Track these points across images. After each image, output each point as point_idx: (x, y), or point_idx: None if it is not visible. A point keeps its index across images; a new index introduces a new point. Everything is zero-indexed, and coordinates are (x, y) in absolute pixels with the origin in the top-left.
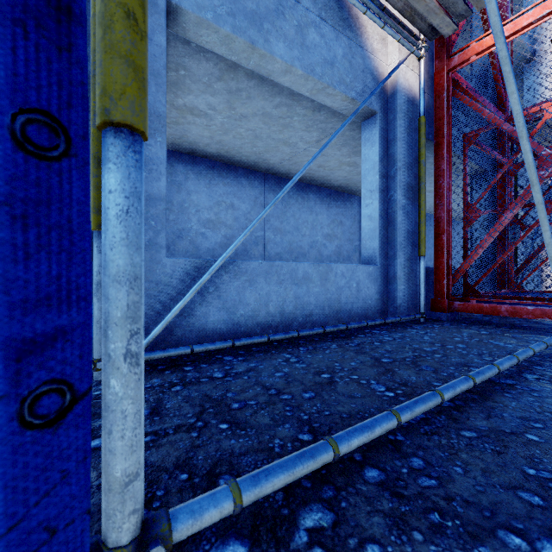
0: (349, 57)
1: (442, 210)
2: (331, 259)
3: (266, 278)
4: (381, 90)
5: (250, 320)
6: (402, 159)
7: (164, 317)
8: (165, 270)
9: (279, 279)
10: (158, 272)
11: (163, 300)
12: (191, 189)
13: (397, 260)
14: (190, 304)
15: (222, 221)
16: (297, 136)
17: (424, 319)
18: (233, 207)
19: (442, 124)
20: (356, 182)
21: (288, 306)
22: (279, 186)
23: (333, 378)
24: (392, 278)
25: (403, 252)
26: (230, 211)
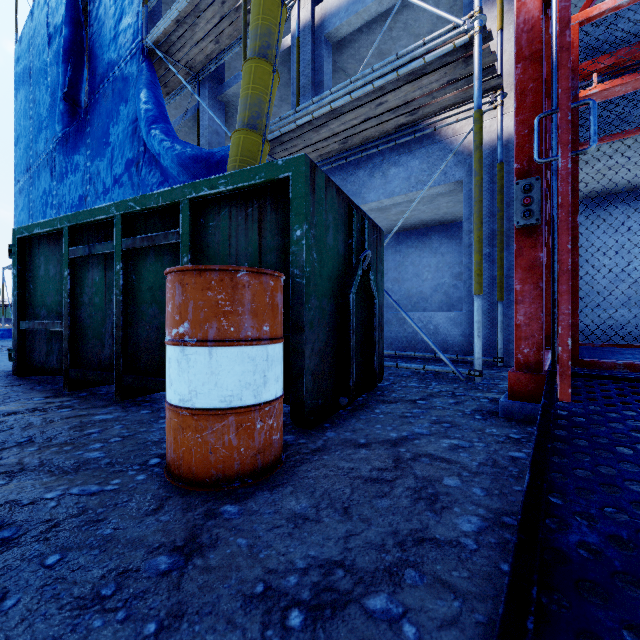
0: (426, 159)
1: None
2: None
3: None
4: (467, 157)
5: None
6: (484, 212)
7: None
8: None
9: None
10: None
11: None
12: (445, 251)
13: None
14: None
15: None
16: None
17: (499, 364)
18: None
19: None
20: None
21: None
22: None
23: None
24: None
25: (485, 298)
26: None
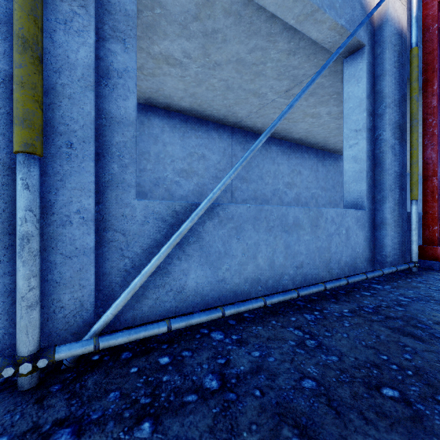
0: None
1: (432, 150)
2: (291, 205)
3: (255, 224)
4: (368, 21)
5: (237, 275)
6: (391, 96)
7: (133, 277)
8: (134, 215)
9: (269, 225)
10: (125, 218)
11: (132, 254)
12: (167, 141)
13: (386, 204)
14: (166, 258)
15: (194, 170)
16: (267, 86)
17: (417, 269)
18: (204, 158)
19: (432, 58)
20: (316, 134)
21: (278, 257)
22: (245, 139)
23: (409, 401)
24: (380, 223)
25: (392, 195)
26: (202, 162)
